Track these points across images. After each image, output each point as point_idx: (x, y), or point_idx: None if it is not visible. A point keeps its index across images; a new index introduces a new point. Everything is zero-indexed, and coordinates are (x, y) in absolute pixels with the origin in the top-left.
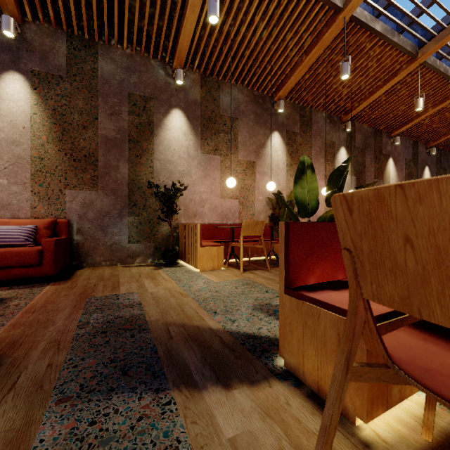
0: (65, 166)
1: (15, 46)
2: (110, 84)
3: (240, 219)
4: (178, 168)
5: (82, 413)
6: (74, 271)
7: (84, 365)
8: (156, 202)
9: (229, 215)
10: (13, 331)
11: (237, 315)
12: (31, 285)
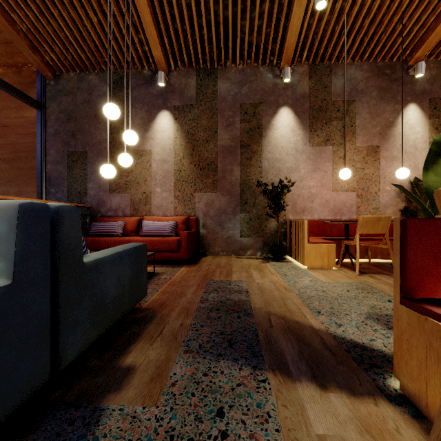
0: (194, 174)
1: (164, 92)
2: (226, 100)
3: (357, 214)
4: (285, 165)
5: (199, 364)
6: (200, 257)
7: (203, 331)
8: (264, 200)
9: (344, 210)
10: (162, 296)
11: (344, 320)
12: (173, 266)
